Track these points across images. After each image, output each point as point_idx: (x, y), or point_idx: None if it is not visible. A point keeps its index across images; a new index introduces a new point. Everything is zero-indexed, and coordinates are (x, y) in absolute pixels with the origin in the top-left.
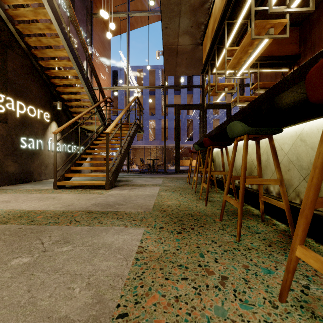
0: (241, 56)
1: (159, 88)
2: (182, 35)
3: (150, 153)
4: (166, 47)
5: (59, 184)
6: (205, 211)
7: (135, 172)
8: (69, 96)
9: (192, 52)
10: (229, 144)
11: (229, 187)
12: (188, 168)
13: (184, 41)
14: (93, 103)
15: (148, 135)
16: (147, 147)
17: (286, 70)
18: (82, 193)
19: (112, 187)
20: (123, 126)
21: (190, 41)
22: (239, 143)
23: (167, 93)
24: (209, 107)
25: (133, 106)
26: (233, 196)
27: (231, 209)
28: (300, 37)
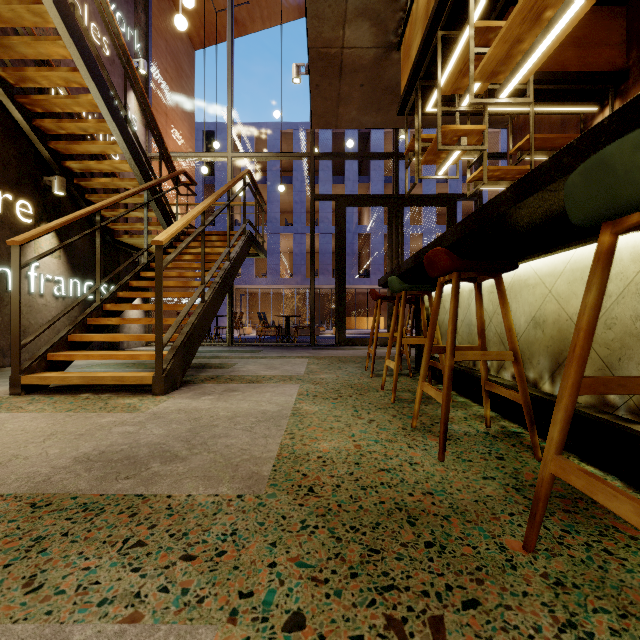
0: (522, 32)
1: (300, 158)
2: (354, 19)
3: (282, 303)
4: (315, 53)
5: (27, 381)
6: (449, 490)
7: (247, 344)
8: (85, 163)
9: (375, 67)
10: (513, 267)
11: (569, 423)
12: (360, 333)
13: (359, 37)
14: (143, 181)
15: (278, 265)
16: (277, 291)
17: (593, 109)
18: (80, 409)
19: (175, 387)
20: (217, 239)
21: (372, 36)
22: (516, 270)
23: (317, 180)
24: (410, 202)
25: (240, 191)
26: (500, 416)
27: (528, 473)
28: (629, 29)
